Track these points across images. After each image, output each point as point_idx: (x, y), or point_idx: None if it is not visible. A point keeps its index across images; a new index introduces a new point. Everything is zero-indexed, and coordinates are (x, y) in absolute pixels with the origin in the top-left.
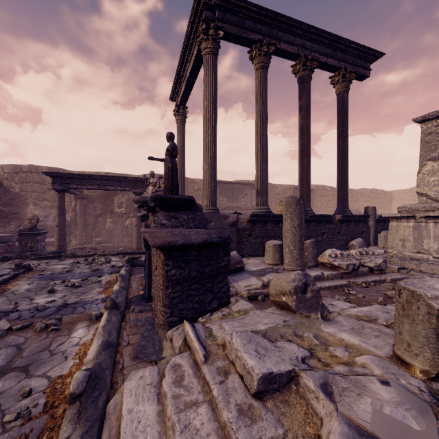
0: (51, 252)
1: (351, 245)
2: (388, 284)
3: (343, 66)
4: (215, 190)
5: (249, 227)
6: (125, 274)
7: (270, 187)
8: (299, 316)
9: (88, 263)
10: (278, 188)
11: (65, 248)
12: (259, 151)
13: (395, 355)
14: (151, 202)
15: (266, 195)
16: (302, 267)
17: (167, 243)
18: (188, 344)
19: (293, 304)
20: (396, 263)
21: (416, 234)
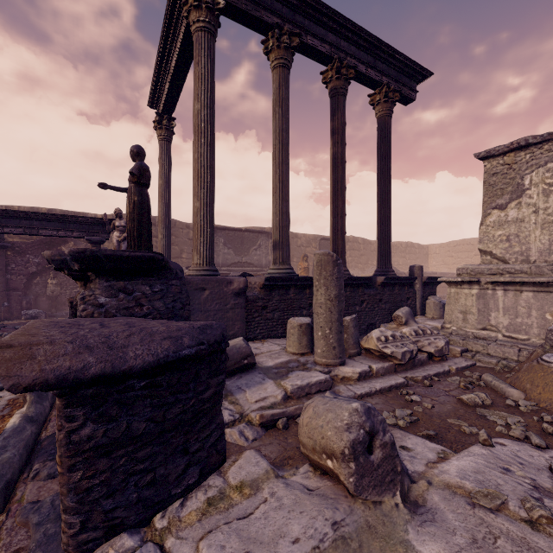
0: None
1: (396, 317)
2: (456, 378)
3: (386, 81)
4: (212, 240)
5: (263, 295)
6: None
7: (291, 237)
8: (362, 505)
9: None
10: (301, 238)
11: None
12: (278, 185)
13: None
14: (74, 263)
15: (287, 249)
16: (341, 360)
17: (54, 376)
18: None
19: (350, 483)
20: (457, 343)
21: (480, 304)
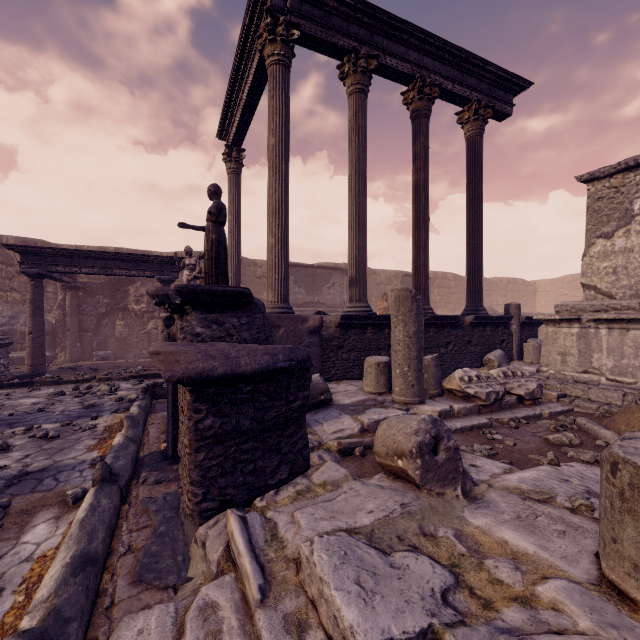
0: (18, 375)
1: (487, 361)
2: (547, 421)
3: (475, 97)
4: (287, 277)
5: (339, 335)
6: (137, 413)
7: (369, 274)
8: (426, 494)
9: (79, 393)
10: (380, 275)
11: (43, 369)
12: (354, 218)
13: (606, 580)
14: (177, 297)
15: (365, 285)
16: (420, 398)
17: (194, 373)
18: (234, 558)
19: (416, 475)
20: (554, 388)
21: (581, 345)
